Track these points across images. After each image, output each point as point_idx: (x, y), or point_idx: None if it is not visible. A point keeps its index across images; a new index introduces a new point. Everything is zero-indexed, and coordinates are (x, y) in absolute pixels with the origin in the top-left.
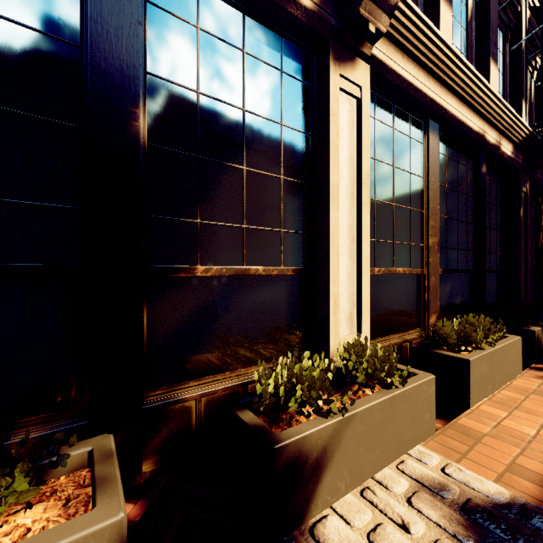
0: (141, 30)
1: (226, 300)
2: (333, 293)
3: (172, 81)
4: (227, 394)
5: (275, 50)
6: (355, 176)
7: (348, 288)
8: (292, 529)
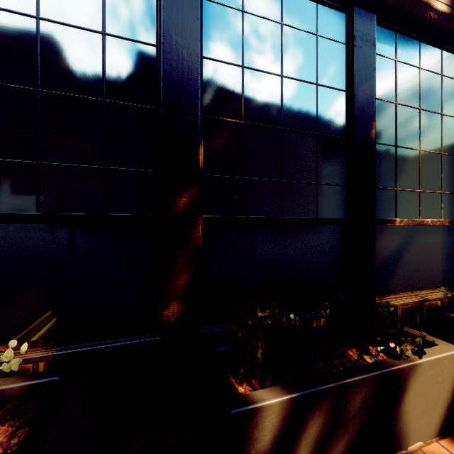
0: (375, 73)
1: (408, 242)
2: None
3: (384, 100)
4: (410, 307)
5: (437, 61)
6: None
7: None
8: None
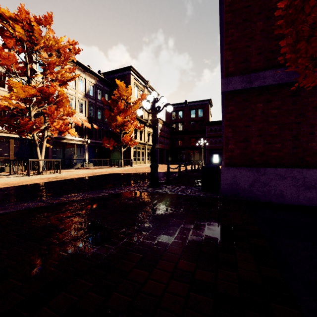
0: None
1: None
2: None
3: None
4: None
5: None
6: None
7: None
8: None
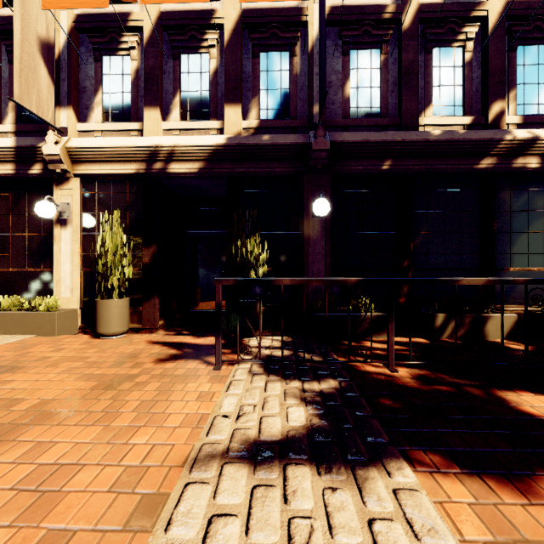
0: (494, 201)
1: None
2: None
3: (502, 211)
4: (521, 313)
5: (542, 182)
6: None
7: None
8: None
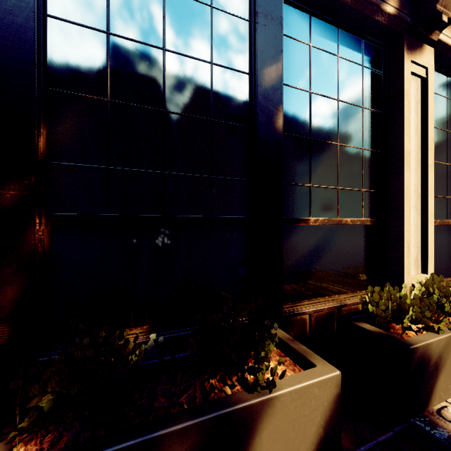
0: (282, 56)
1: (325, 243)
2: (406, 240)
3: (296, 87)
4: (327, 313)
5: (357, 50)
6: (420, 142)
7: (414, 236)
8: (421, 410)
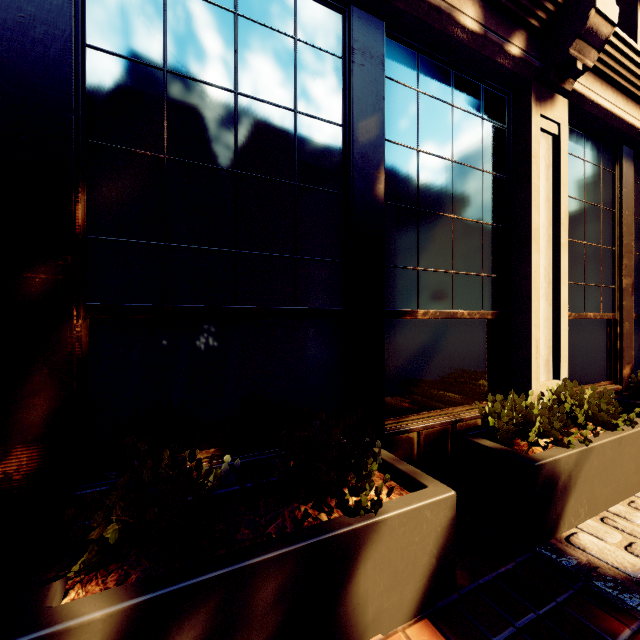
0: (384, 104)
1: (437, 342)
2: (534, 338)
3: (400, 144)
4: (439, 431)
5: (476, 98)
6: (551, 216)
7: (544, 332)
8: (548, 538)
